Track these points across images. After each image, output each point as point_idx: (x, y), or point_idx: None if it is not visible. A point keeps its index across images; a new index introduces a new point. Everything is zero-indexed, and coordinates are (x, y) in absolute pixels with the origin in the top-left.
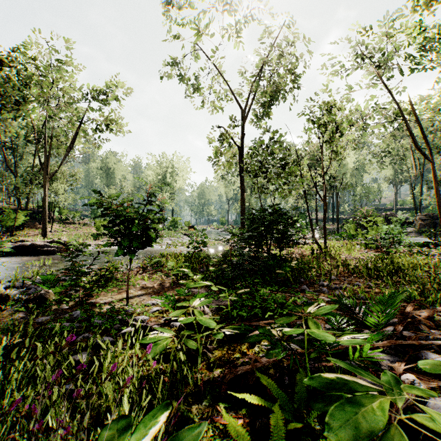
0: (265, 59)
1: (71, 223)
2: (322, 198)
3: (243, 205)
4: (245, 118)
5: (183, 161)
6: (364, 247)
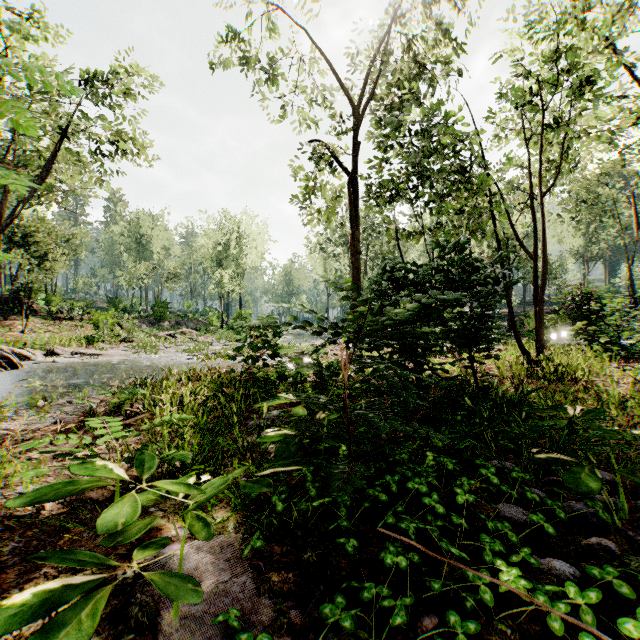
0: (399, 5)
1: (66, 319)
2: (528, 254)
3: (357, 279)
4: (361, 118)
5: (257, 224)
6: (604, 358)
